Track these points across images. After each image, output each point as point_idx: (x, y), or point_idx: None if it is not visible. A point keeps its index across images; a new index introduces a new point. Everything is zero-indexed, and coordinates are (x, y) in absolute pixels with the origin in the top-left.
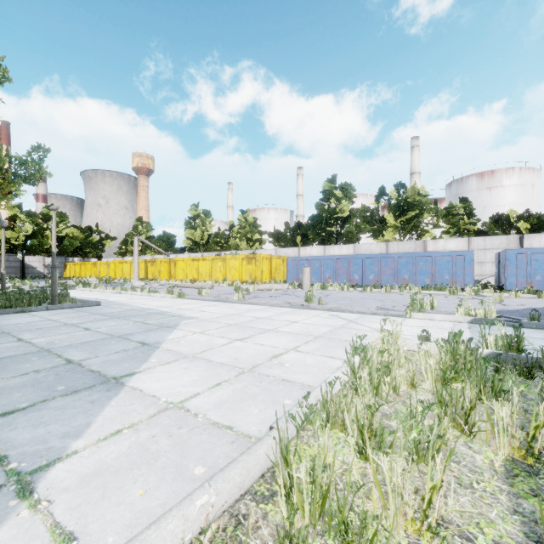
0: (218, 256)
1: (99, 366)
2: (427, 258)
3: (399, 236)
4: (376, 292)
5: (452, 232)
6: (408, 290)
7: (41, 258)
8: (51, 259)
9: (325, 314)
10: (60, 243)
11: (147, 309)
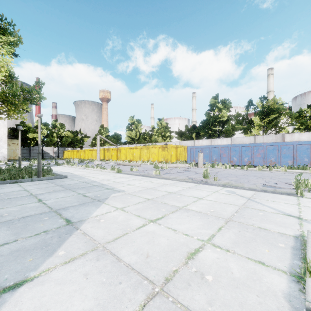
0: (144, 146)
1: (1, 261)
2: (289, 146)
3: (263, 132)
4: (252, 170)
5: (302, 128)
6: (276, 169)
7: (52, 148)
8: (57, 149)
9: (223, 191)
10: (61, 140)
11: (93, 182)
